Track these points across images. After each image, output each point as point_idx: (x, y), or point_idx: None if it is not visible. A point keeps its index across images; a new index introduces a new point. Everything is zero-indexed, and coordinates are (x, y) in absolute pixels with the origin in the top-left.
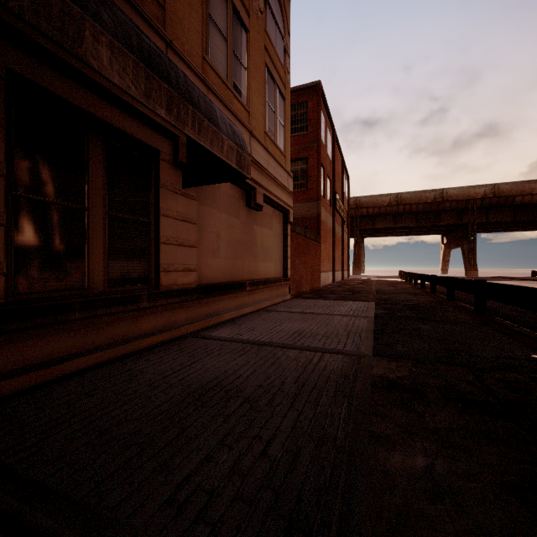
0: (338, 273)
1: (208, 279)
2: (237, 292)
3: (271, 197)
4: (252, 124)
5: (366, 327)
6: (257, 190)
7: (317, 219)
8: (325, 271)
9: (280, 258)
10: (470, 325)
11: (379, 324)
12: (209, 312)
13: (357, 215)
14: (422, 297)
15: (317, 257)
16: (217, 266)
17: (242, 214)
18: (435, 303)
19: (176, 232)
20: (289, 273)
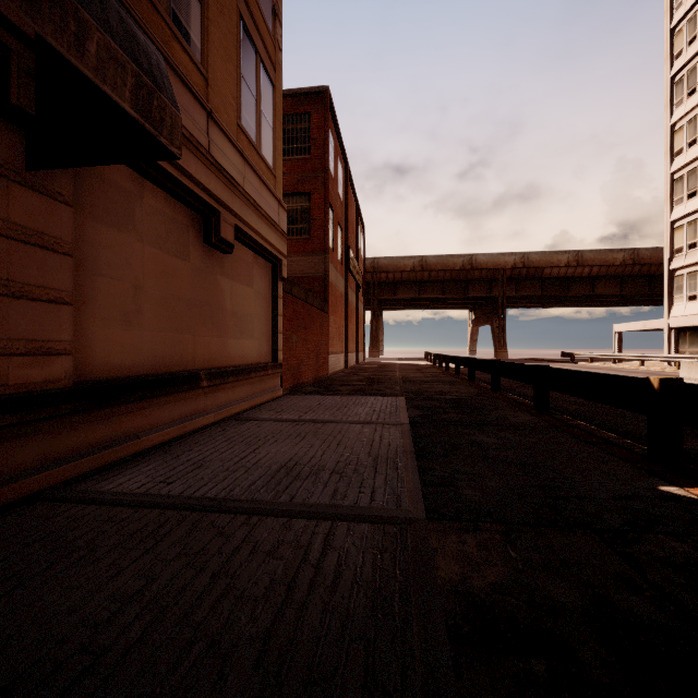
0: (352, 355)
1: (112, 370)
2: (179, 391)
3: (249, 233)
4: (212, 102)
5: (401, 446)
6: (222, 215)
7: (324, 280)
8: (336, 352)
9: (267, 333)
10: (542, 432)
11: (420, 437)
12: (110, 435)
13: (374, 281)
14: (461, 387)
15: (324, 332)
16: (136, 344)
17: (195, 254)
18: (481, 395)
19: (4, 267)
20: (281, 357)
